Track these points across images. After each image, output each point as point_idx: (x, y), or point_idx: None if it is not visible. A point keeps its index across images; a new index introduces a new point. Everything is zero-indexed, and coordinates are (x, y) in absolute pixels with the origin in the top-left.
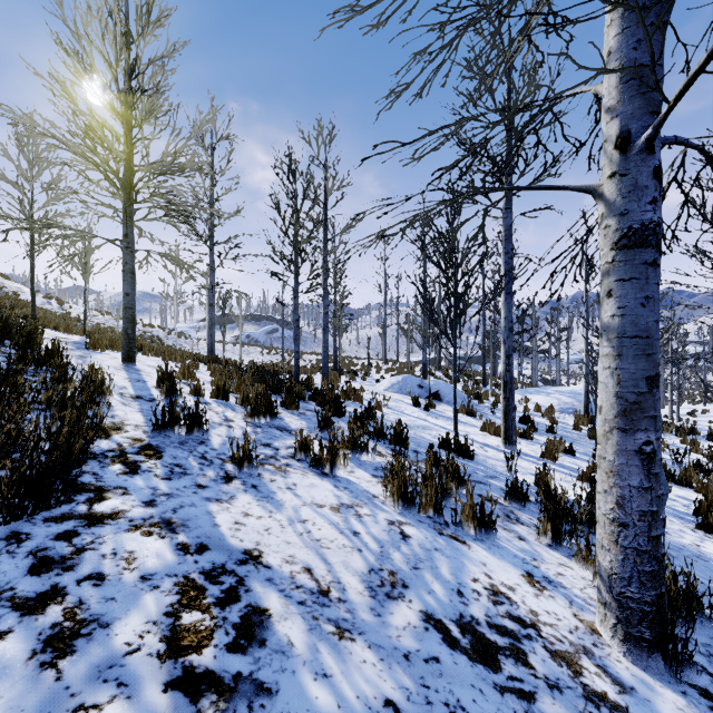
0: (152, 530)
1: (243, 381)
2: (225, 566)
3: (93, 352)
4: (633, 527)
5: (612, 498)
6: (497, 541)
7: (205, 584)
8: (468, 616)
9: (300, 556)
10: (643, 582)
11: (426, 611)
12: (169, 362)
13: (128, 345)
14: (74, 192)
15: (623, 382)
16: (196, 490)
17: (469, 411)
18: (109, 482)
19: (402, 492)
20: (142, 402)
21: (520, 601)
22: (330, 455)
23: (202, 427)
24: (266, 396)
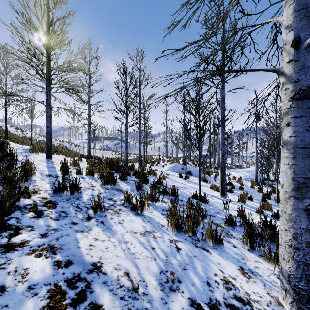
0: (41, 253)
1: (102, 167)
2: (80, 275)
3: (32, 153)
4: (302, 250)
5: (290, 234)
6: (223, 249)
7: (66, 289)
8: (214, 299)
9: (123, 264)
10: (308, 280)
11: (191, 298)
12: (69, 158)
13: (48, 150)
14: (21, 79)
15: (296, 172)
16: (71, 226)
17: (204, 180)
18: (24, 223)
19: (176, 224)
20: (51, 178)
21: (239, 286)
22: (140, 204)
23: (78, 191)
24: (111, 174)
